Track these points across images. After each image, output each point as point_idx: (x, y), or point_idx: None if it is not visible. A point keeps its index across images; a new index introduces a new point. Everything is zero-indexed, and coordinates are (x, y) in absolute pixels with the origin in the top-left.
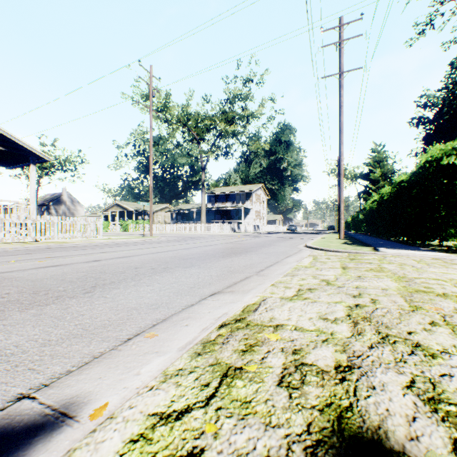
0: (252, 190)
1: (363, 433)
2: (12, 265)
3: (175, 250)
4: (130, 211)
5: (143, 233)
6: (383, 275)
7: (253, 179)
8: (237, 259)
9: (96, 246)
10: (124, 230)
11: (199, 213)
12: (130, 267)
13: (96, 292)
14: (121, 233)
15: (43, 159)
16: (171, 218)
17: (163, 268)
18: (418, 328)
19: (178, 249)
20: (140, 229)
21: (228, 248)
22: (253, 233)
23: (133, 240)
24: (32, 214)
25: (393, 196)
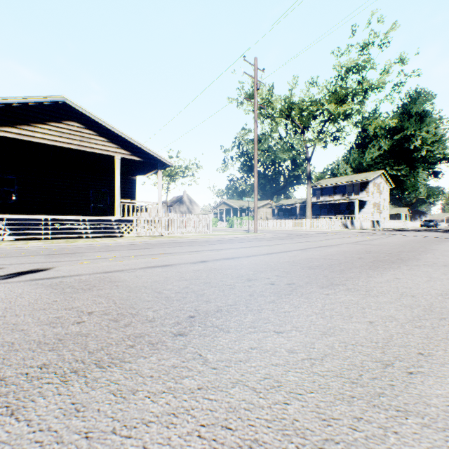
0: (368, 178)
1: None
2: (128, 262)
3: (288, 251)
4: (234, 208)
5: (246, 229)
6: None
7: (369, 166)
8: (403, 275)
9: (205, 242)
10: (230, 226)
11: (302, 208)
12: (240, 276)
13: (192, 336)
14: (227, 228)
15: (167, 165)
16: (272, 214)
17: (286, 285)
18: None
19: (291, 250)
20: (243, 225)
21: (361, 251)
22: (373, 230)
23: (239, 236)
24: (159, 212)
25: None
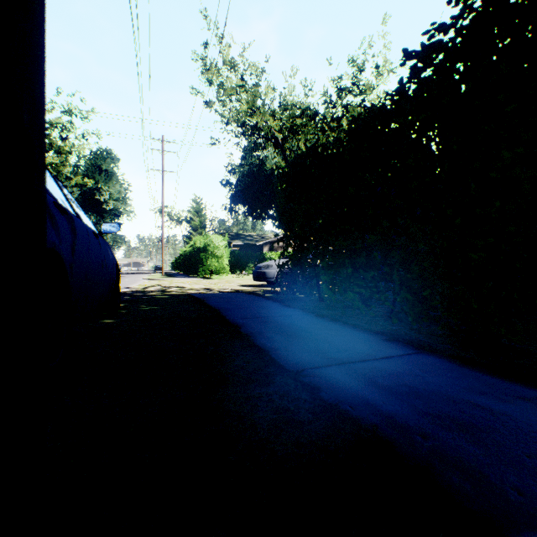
0: None
1: (157, 285)
2: None
3: None
4: None
5: None
6: (169, 281)
7: None
8: None
9: None
10: None
11: None
12: None
13: None
14: None
15: None
16: None
17: None
18: (167, 283)
19: None
20: None
21: None
22: None
23: None
24: None
25: (192, 251)
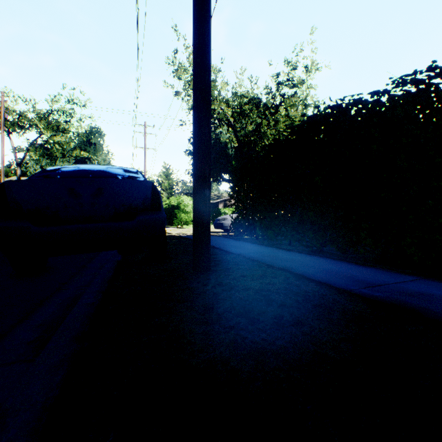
0: None
1: None
2: None
3: None
4: None
5: None
6: None
7: None
8: None
9: None
10: None
11: None
12: None
13: None
14: None
15: None
16: None
17: None
18: None
19: None
20: None
21: None
22: None
23: None
24: None
25: (166, 208)
